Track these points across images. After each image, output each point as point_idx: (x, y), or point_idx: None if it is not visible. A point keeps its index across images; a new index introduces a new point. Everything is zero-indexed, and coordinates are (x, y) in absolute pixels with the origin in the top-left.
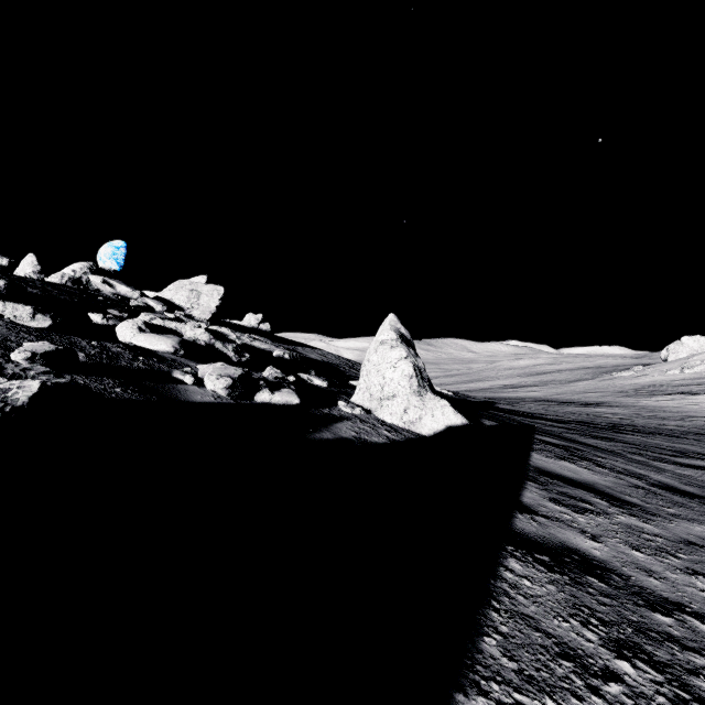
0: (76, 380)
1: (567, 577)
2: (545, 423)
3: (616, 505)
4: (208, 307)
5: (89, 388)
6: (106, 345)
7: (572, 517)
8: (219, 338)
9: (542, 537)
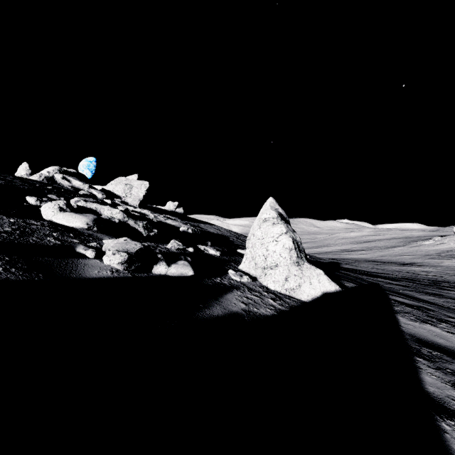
0: None
1: None
2: (384, 281)
3: None
4: (138, 196)
5: None
6: (29, 222)
7: None
8: (132, 217)
9: None
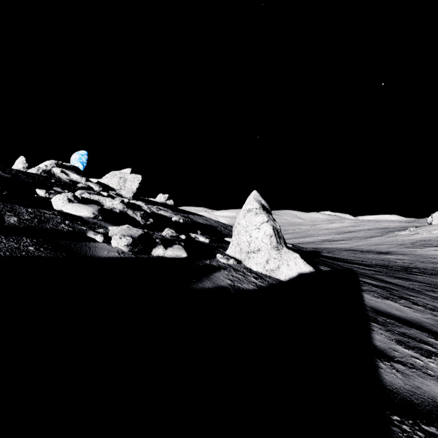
0: None
1: None
2: (359, 267)
3: None
4: (131, 189)
5: None
6: (42, 212)
7: (423, 362)
8: (131, 207)
9: (413, 393)
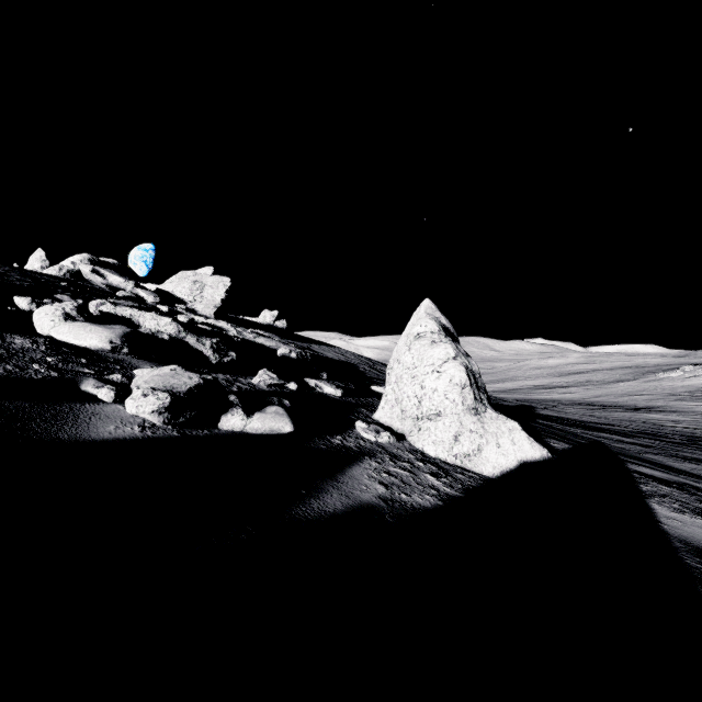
0: None
1: None
2: (611, 437)
3: None
4: (213, 301)
5: None
6: (10, 339)
7: None
8: (194, 331)
9: None
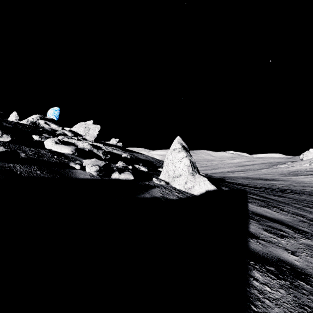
0: (15, 167)
1: (288, 282)
2: (250, 188)
3: (297, 232)
4: (93, 135)
5: (10, 170)
6: (38, 150)
7: (277, 240)
8: (95, 147)
9: (266, 253)
